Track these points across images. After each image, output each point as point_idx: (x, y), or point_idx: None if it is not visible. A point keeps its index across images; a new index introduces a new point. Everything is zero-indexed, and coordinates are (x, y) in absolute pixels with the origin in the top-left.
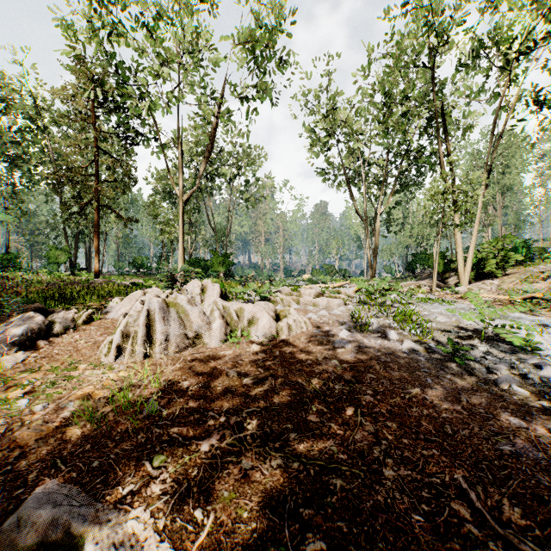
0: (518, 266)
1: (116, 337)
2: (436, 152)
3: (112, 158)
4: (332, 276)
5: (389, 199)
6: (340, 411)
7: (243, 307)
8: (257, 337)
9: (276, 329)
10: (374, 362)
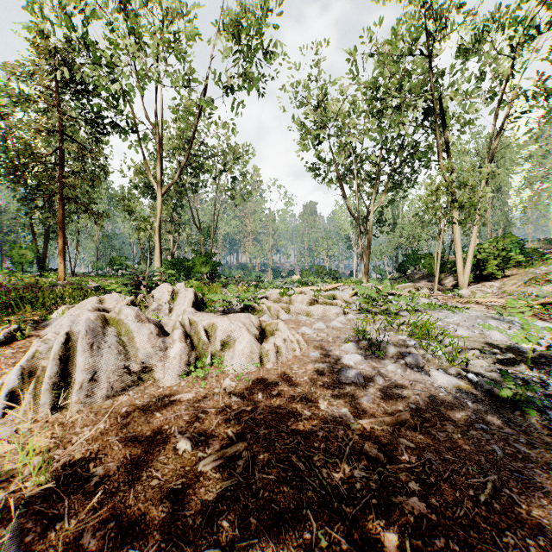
0: (517, 267)
1: (11, 377)
2: (431, 148)
3: (78, 145)
4: (322, 277)
5: (382, 197)
6: (372, 543)
7: (215, 323)
8: (233, 367)
9: (260, 354)
10: (405, 414)
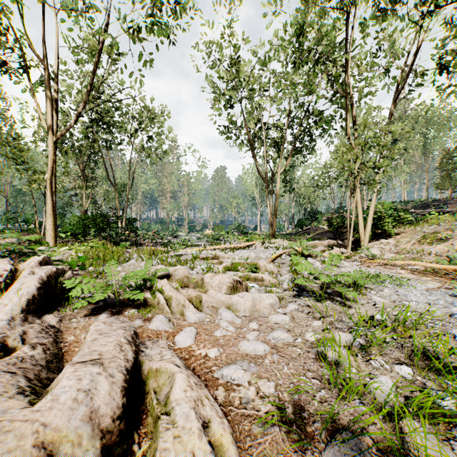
0: (403, 226)
1: None
2: (332, 117)
3: None
4: (232, 232)
5: (288, 160)
6: None
7: None
8: None
9: None
10: None
